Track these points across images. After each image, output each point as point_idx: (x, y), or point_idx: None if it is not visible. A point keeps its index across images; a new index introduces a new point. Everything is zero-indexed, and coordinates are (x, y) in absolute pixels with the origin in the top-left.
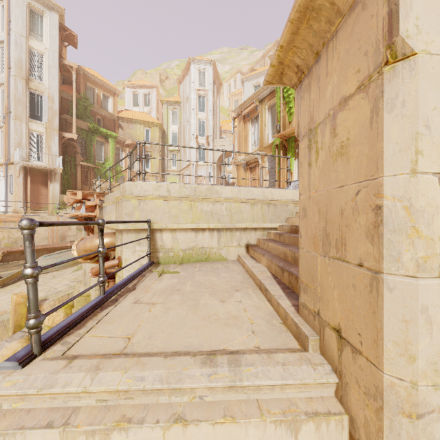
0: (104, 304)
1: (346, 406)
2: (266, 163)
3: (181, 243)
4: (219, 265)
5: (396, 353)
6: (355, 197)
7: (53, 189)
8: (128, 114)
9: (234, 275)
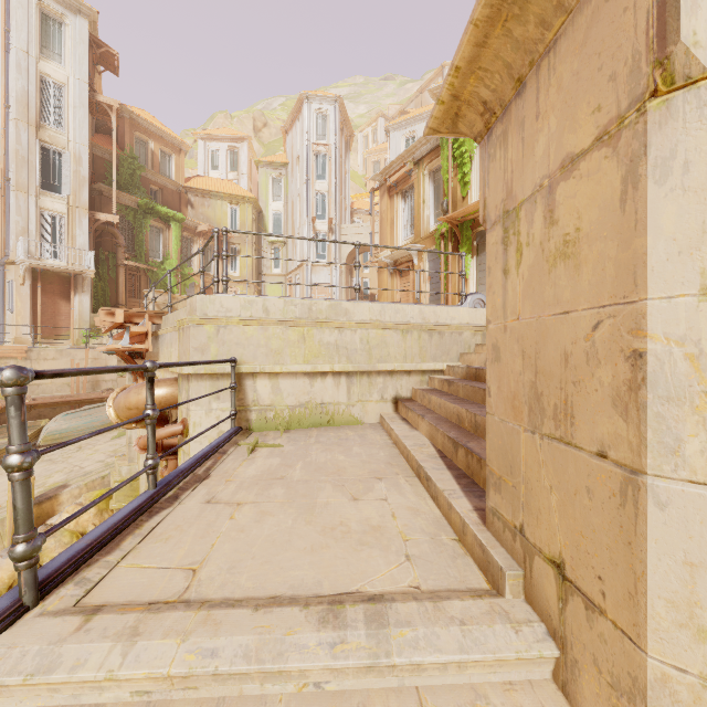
0: (155, 506)
1: (573, 701)
2: (425, 264)
3: (287, 396)
4: (350, 432)
5: (672, 621)
6: (591, 333)
7: (79, 304)
8: (203, 183)
9: (375, 450)
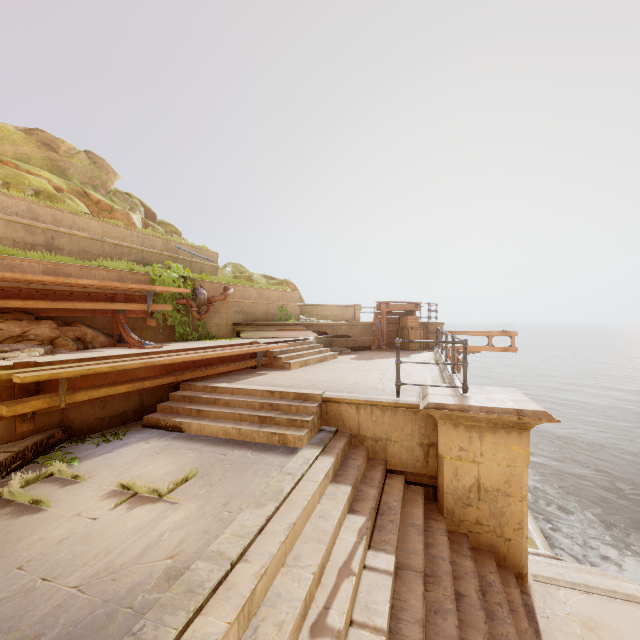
0: None
1: None
2: None
3: None
4: None
5: None
6: None
7: None
8: None
9: None
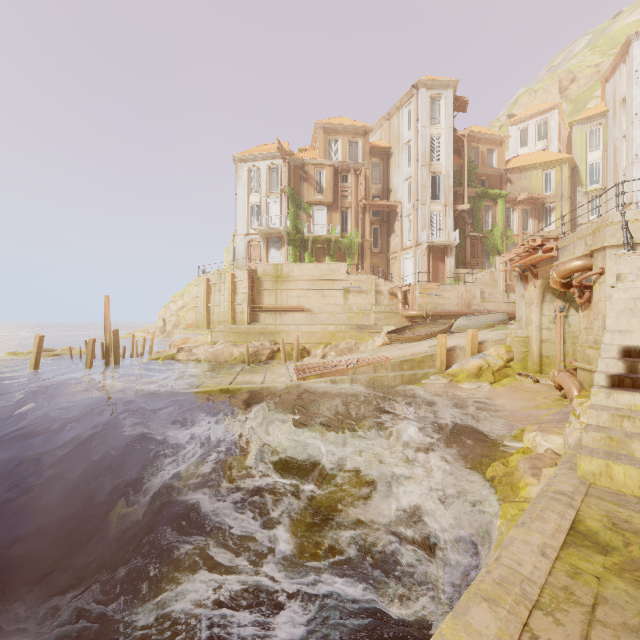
0: None
1: None
2: None
3: None
4: None
5: None
6: None
7: (449, 264)
8: (519, 161)
9: None
